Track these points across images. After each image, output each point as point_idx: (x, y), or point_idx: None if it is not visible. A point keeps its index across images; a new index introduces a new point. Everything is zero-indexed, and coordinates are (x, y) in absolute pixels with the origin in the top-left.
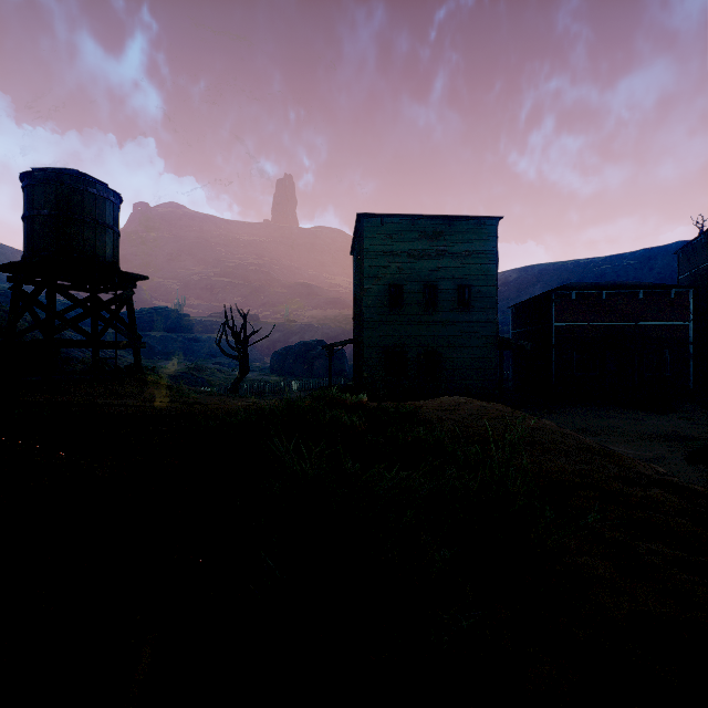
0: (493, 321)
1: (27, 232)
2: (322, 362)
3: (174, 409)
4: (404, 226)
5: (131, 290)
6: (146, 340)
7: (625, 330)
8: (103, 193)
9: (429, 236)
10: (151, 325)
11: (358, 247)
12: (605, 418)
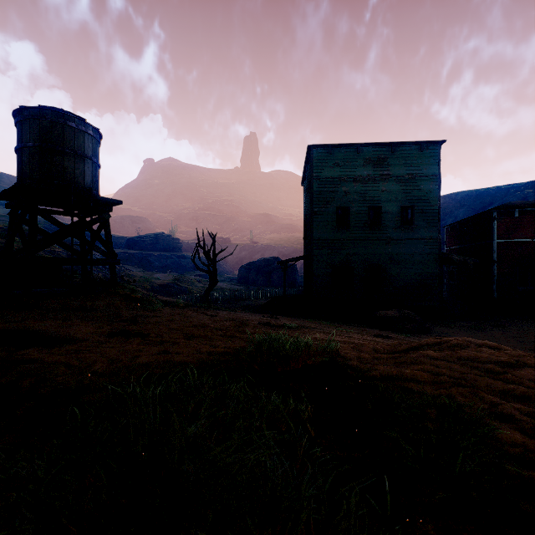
0: (436, 238)
1: (17, 163)
2: (278, 274)
3: (44, 362)
4: (350, 154)
5: (107, 213)
6: (148, 257)
7: None
8: (81, 126)
9: (374, 162)
10: (151, 247)
11: (309, 175)
12: None
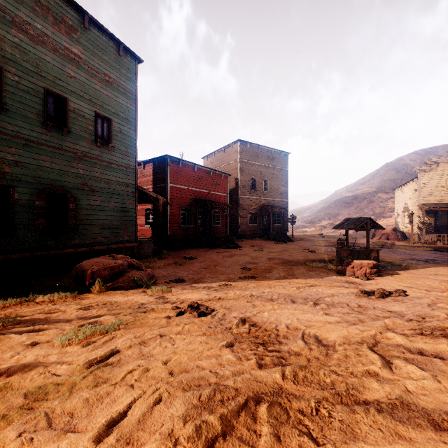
0: (134, 168)
1: None
2: None
3: None
4: None
5: None
6: None
7: (205, 195)
8: None
9: (55, 19)
10: None
11: None
12: (232, 256)
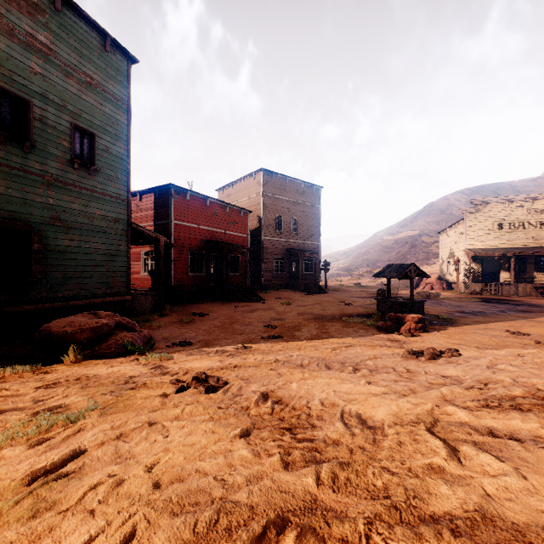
0: (126, 199)
1: None
2: None
3: None
4: None
5: None
6: None
7: (220, 236)
8: None
9: None
10: None
11: None
12: (253, 312)
